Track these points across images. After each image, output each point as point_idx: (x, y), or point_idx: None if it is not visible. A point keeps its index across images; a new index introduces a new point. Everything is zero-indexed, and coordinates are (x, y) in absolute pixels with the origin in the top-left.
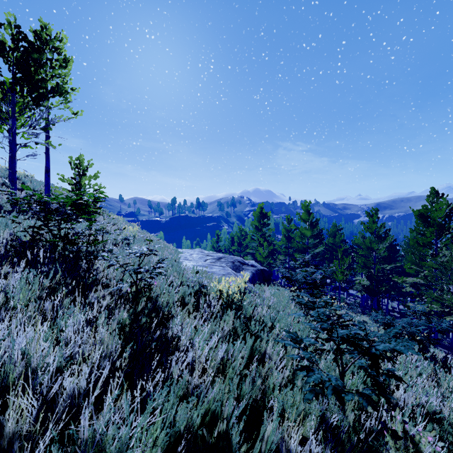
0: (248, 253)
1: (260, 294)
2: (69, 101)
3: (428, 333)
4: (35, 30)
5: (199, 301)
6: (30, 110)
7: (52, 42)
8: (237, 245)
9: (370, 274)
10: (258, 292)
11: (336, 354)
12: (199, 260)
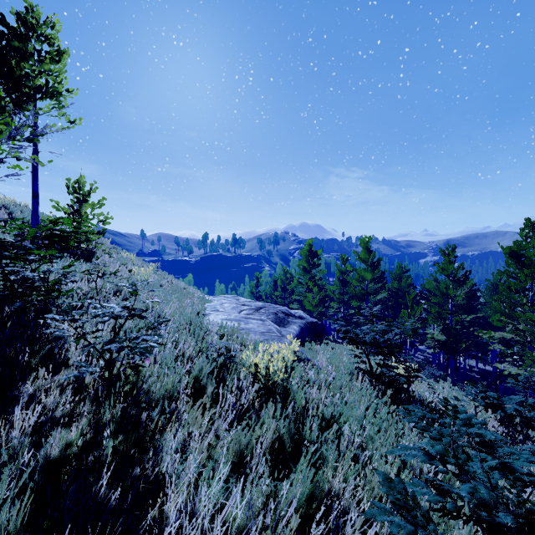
0: (294, 300)
1: (314, 362)
2: (63, 106)
3: None
4: (18, 12)
5: (223, 382)
6: (9, 115)
7: (41, 28)
8: (281, 290)
9: (447, 328)
10: (311, 359)
11: (483, 527)
12: (232, 311)
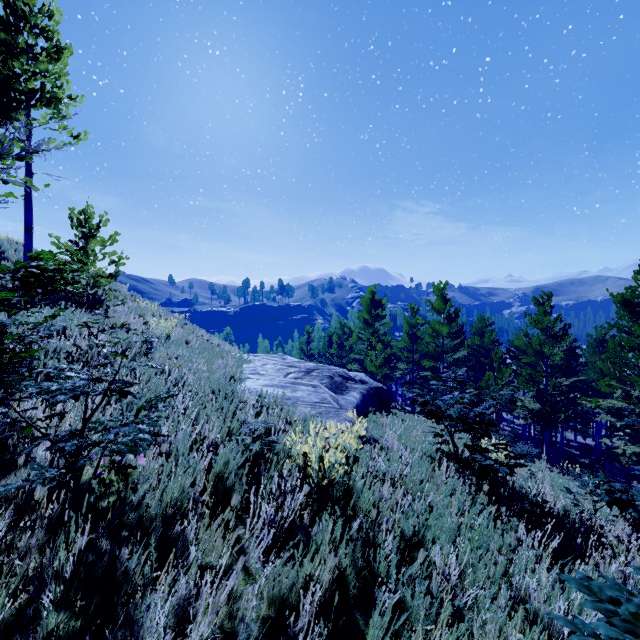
0: (354, 360)
1: (382, 444)
2: (64, 116)
3: (627, 482)
4: None
5: (258, 480)
6: None
7: (35, 18)
8: (337, 347)
9: (541, 394)
10: (378, 440)
11: None
12: (277, 375)
